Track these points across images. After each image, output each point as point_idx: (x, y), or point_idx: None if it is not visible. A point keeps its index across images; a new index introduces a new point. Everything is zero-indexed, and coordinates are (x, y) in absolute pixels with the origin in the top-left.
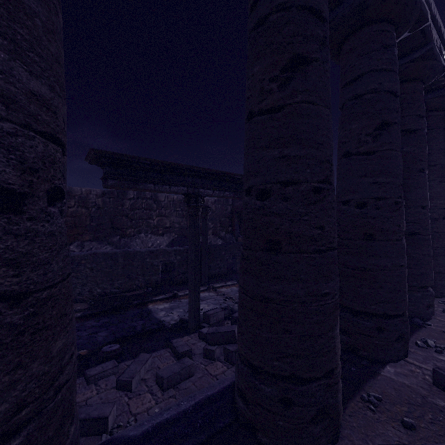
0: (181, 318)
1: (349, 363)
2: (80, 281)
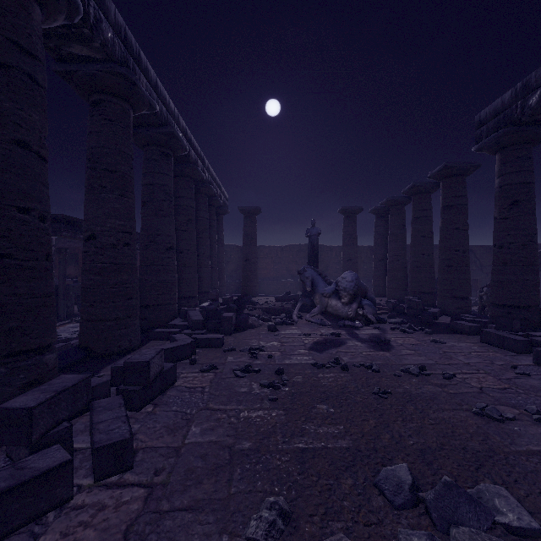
0: None
1: None
2: None
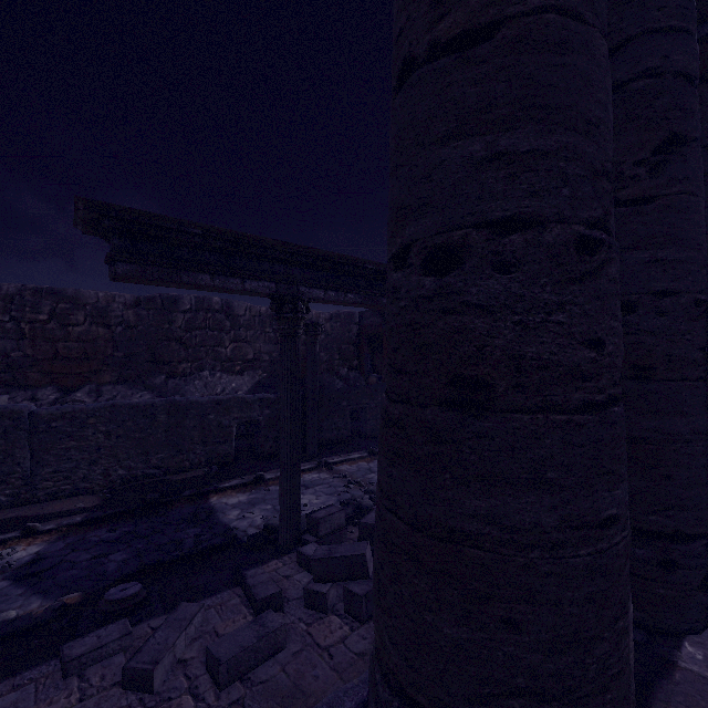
0: (267, 524)
1: None
2: (85, 457)
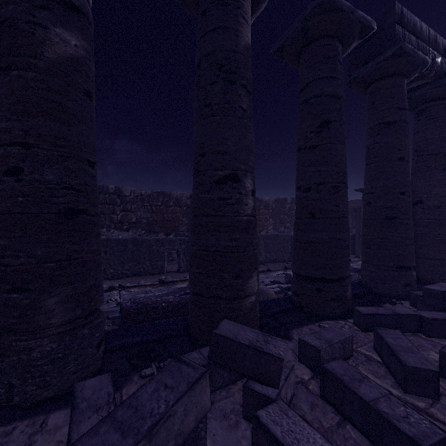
0: None
1: None
2: None
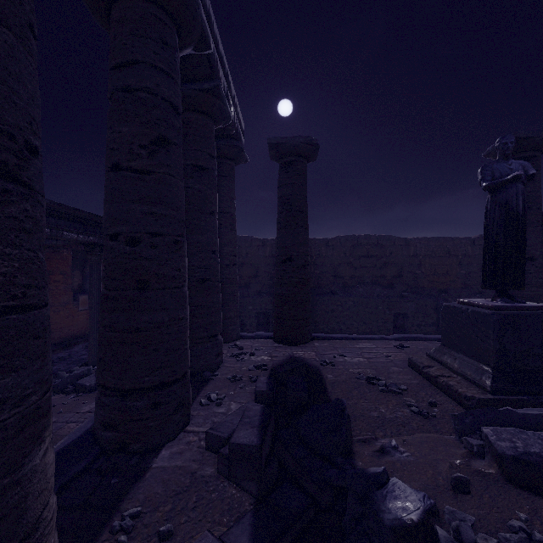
0: None
1: (110, 474)
2: None
